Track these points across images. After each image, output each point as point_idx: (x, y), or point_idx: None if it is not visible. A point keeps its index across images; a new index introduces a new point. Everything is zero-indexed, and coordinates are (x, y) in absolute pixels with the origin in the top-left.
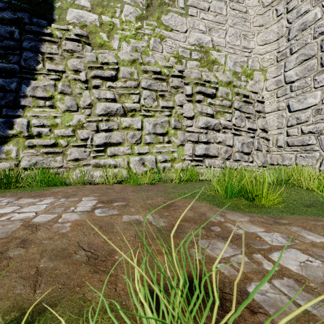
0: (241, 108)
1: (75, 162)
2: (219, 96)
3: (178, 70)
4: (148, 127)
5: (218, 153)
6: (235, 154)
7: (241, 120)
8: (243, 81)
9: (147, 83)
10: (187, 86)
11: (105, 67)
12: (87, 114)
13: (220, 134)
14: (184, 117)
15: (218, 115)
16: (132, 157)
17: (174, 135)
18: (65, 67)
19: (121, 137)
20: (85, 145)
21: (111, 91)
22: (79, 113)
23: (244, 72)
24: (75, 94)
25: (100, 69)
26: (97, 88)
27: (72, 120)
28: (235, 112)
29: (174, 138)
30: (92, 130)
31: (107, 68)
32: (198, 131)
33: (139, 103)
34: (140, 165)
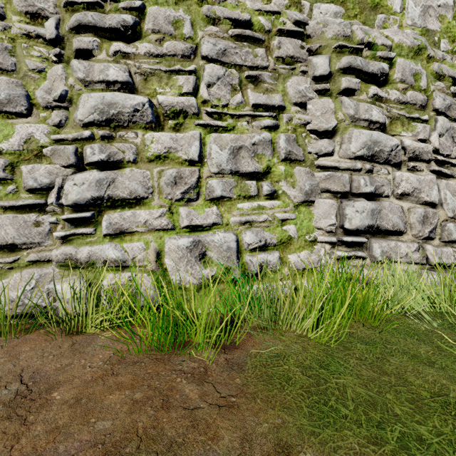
0: (450, 109)
1: (7, 255)
2: (397, 80)
3: (295, 19)
4: (216, 157)
5: (406, 224)
6: (447, 226)
7: (451, 140)
8: (445, 52)
9: (215, 46)
10: (317, 56)
11: (110, 7)
12: (54, 123)
13: (405, 173)
14: (309, 132)
15: (397, 126)
16: (170, 239)
17: (286, 177)
18: (5, 6)
19: (143, 183)
20: (41, 204)
21: (122, 64)
22: (32, 121)
23: (446, 30)
24: (24, 71)
25: (97, 10)
26: (88, 58)
27: (8, 138)
28: (437, 119)
29: (287, 185)
30: (64, 166)
31: (113, 9)
32: (349, 167)
33: (197, 97)
34: (193, 260)
